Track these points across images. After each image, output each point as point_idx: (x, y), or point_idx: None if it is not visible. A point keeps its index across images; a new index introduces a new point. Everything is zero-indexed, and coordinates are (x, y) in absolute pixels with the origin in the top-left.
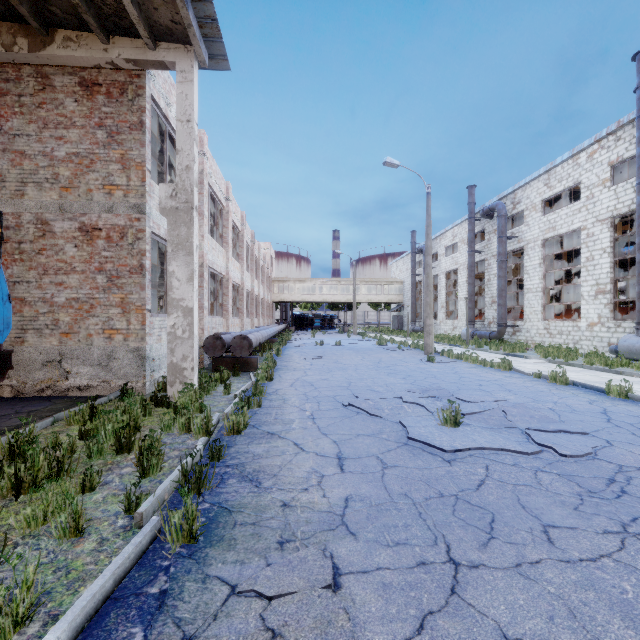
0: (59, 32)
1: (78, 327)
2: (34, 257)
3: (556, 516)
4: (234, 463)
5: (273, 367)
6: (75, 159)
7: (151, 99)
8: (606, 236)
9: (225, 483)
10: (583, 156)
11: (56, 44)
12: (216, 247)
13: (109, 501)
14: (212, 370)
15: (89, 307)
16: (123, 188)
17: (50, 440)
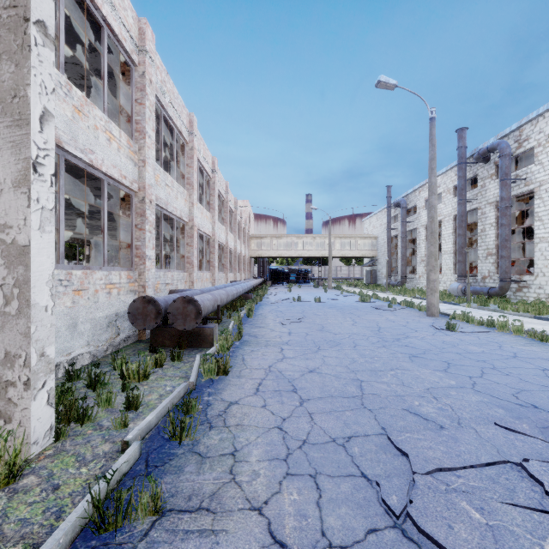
0: None
1: None
2: None
3: None
4: None
5: (237, 339)
6: None
7: None
8: None
9: None
10: None
11: None
12: (173, 185)
13: None
14: (150, 345)
15: None
16: None
17: None
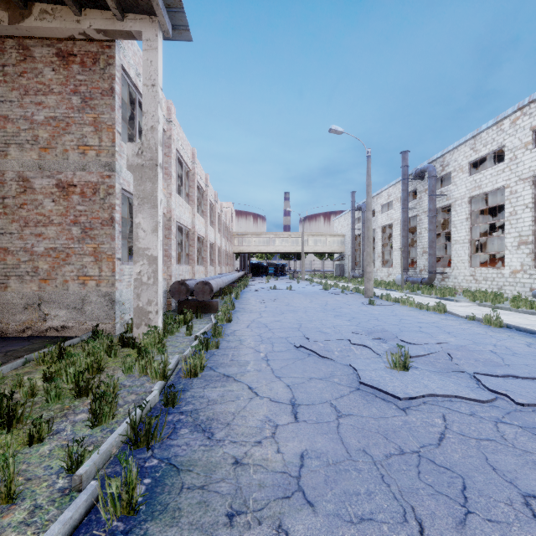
0: (36, 5)
1: (55, 274)
2: (16, 211)
3: (534, 482)
4: (188, 409)
5: (232, 309)
6: (53, 122)
7: (121, 69)
8: (528, 193)
9: (177, 433)
10: (506, 122)
11: (33, 16)
12: (183, 204)
13: (55, 455)
14: (178, 312)
15: (65, 256)
16: (95, 148)
17: (14, 383)
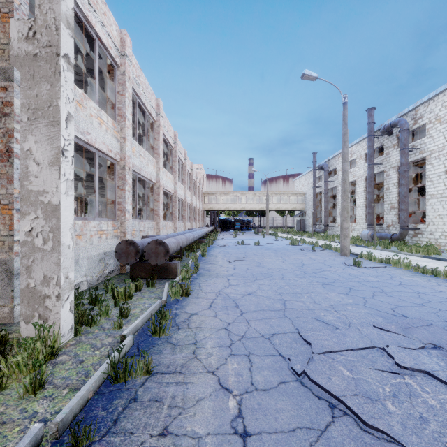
0: None
1: None
2: None
3: None
4: None
5: (195, 272)
6: None
7: None
8: None
9: None
10: None
11: None
12: (145, 155)
13: None
14: (130, 276)
15: None
16: None
17: None
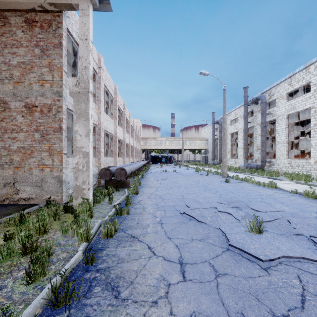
0: None
1: (24, 163)
2: None
3: None
4: (103, 267)
5: (139, 185)
6: (22, 65)
7: (67, 31)
8: None
9: (91, 292)
10: (312, 67)
11: None
12: (109, 119)
13: None
14: (105, 187)
15: (30, 152)
16: (50, 82)
17: None
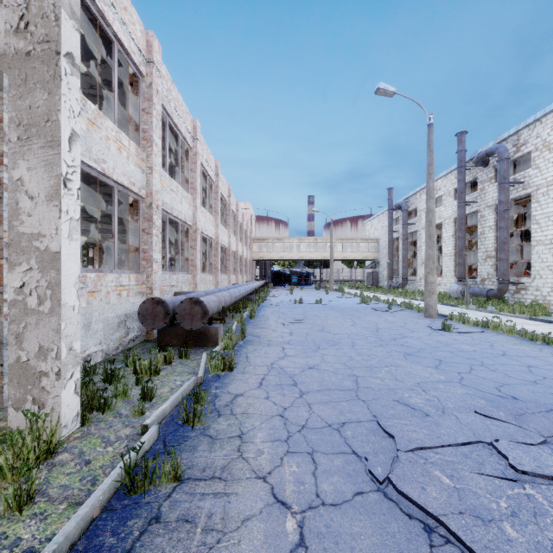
0: None
1: None
2: None
3: None
4: None
5: (241, 339)
6: None
7: None
8: None
9: None
10: None
11: None
12: (178, 190)
13: None
14: (158, 344)
15: None
16: None
17: None
